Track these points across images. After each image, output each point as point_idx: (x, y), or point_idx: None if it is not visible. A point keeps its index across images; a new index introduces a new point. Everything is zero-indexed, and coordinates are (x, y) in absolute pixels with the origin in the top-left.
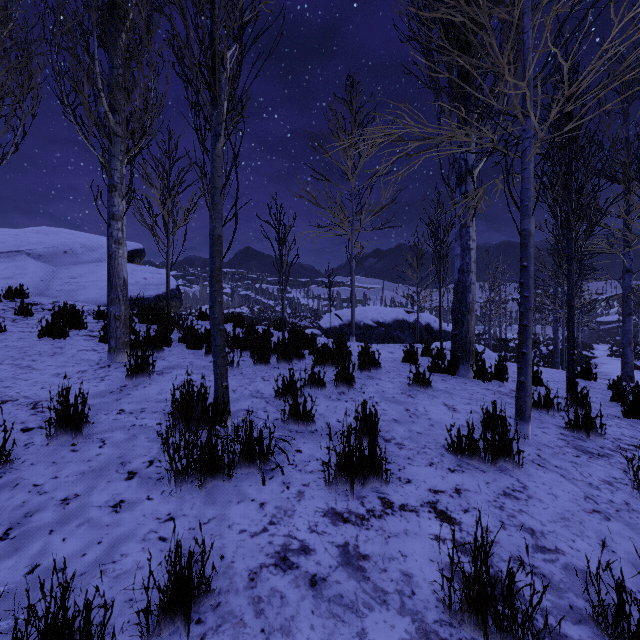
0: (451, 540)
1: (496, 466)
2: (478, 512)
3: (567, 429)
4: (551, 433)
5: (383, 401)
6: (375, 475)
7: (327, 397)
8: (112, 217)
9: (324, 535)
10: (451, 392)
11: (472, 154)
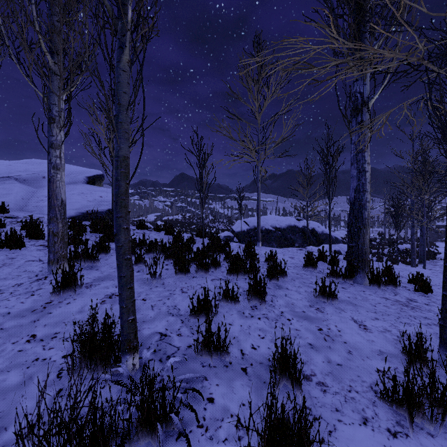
0: None
1: (443, 424)
2: None
3: None
4: None
5: (294, 318)
6: None
7: (240, 313)
8: (51, 146)
9: None
10: (355, 303)
11: (367, 88)
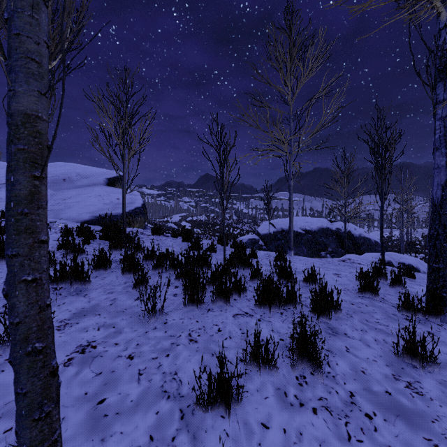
0: None
1: None
2: None
3: None
4: None
5: (377, 411)
6: None
7: (281, 394)
8: None
9: None
10: None
11: None
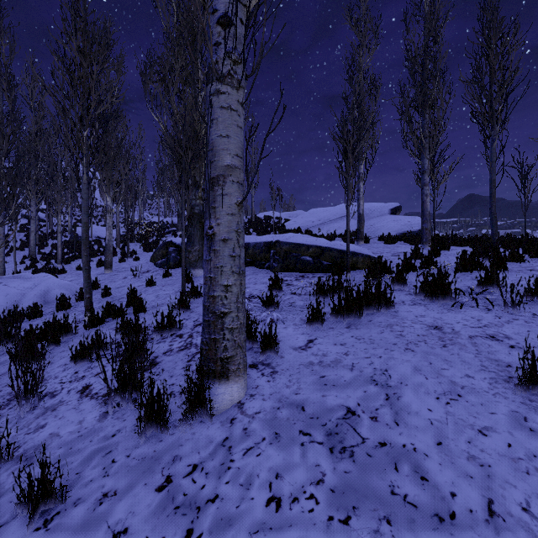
0: None
1: None
2: None
3: None
4: None
5: None
6: None
7: None
8: (424, 185)
9: None
10: None
11: None
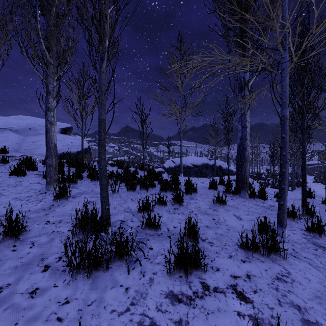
0: (248, 315)
1: (269, 258)
2: (263, 292)
3: (306, 231)
4: (297, 234)
5: (199, 213)
6: (197, 267)
7: (168, 211)
8: (48, 109)
9: (166, 313)
10: (237, 207)
11: (247, 74)
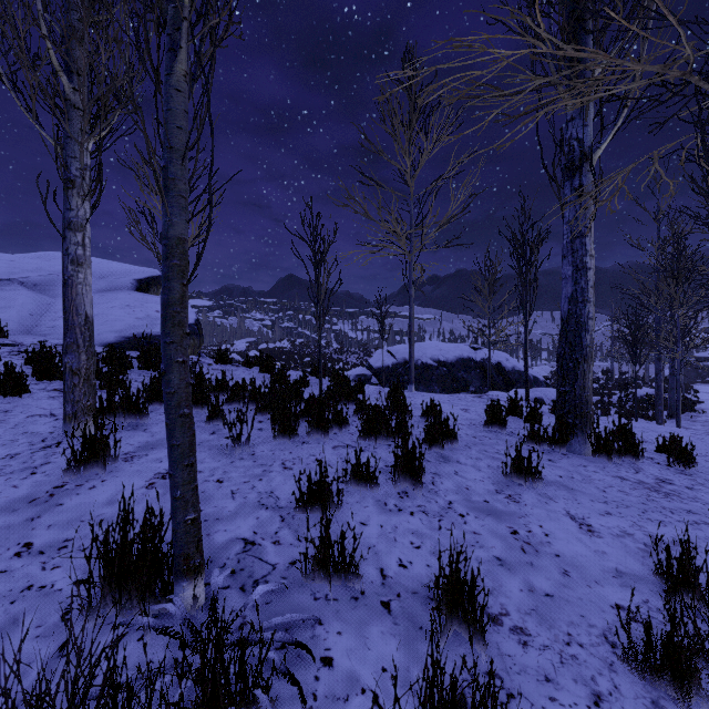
0: None
1: None
2: None
3: None
4: None
5: (471, 512)
6: None
7: (381, 504)
8: (68, 226)
9: None
10: (571, 487)
11: (589, 131)
